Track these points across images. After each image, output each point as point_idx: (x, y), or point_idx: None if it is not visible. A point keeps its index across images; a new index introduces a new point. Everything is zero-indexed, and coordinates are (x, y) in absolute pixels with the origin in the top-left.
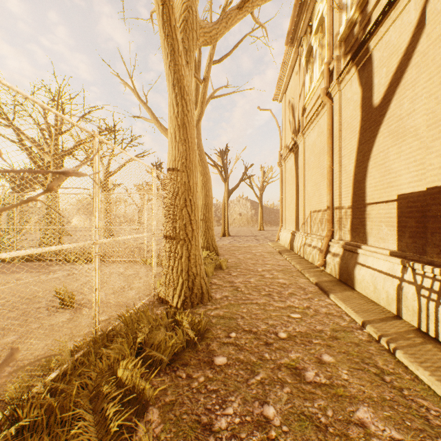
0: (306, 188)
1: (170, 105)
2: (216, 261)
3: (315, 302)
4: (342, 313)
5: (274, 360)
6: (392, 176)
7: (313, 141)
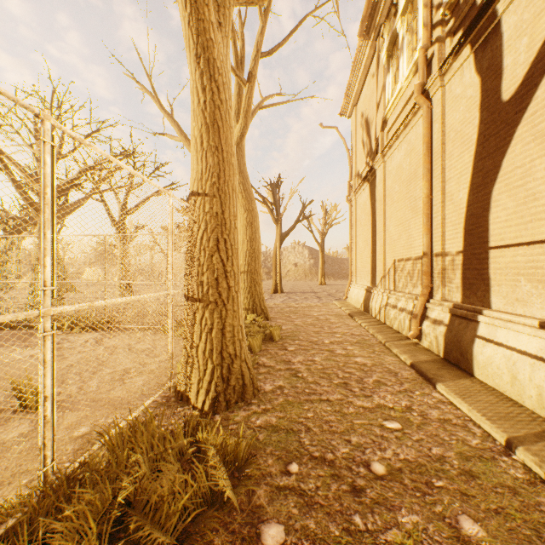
0: (388, 228)
1: (193, 90)
2: (266, 329)
3: (417, 399)
4: (466, 420)
5: (373, 532)
6: (540, 202)
7: (399, 164)
